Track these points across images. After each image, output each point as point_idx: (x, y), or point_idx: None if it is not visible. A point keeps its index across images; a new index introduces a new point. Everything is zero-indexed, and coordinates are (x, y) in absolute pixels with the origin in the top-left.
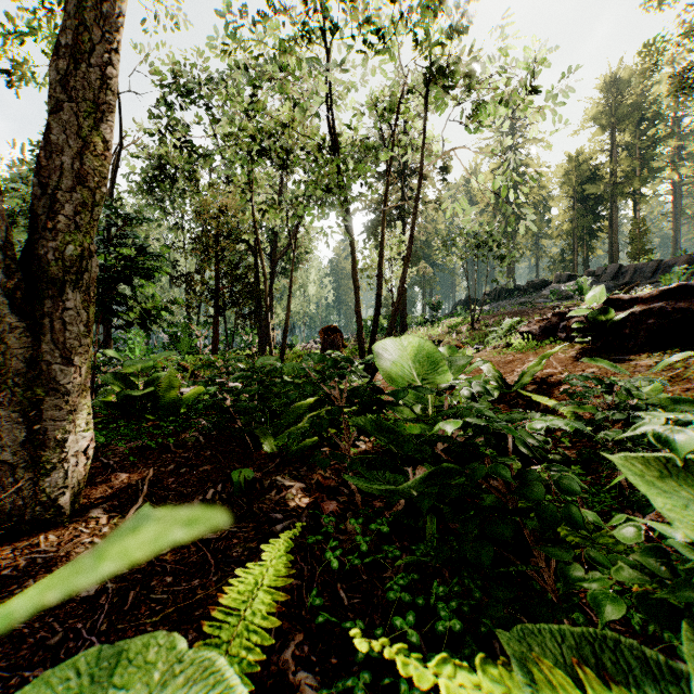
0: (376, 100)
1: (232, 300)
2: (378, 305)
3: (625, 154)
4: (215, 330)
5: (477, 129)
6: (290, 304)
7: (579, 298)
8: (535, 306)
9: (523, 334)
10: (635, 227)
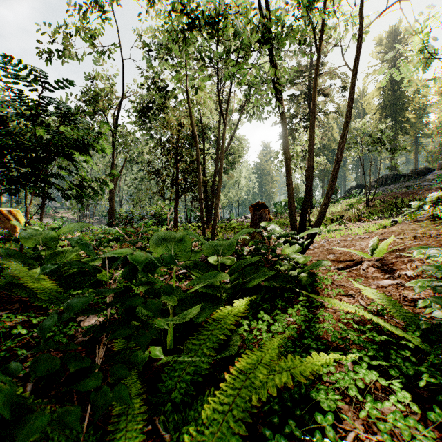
0: None
1: (187, 187)
2: (310, 176)
3: None
4: (175, 208)
5: None
6: (221, 176)
7: None
8: (420, 188)
9: None
10: None
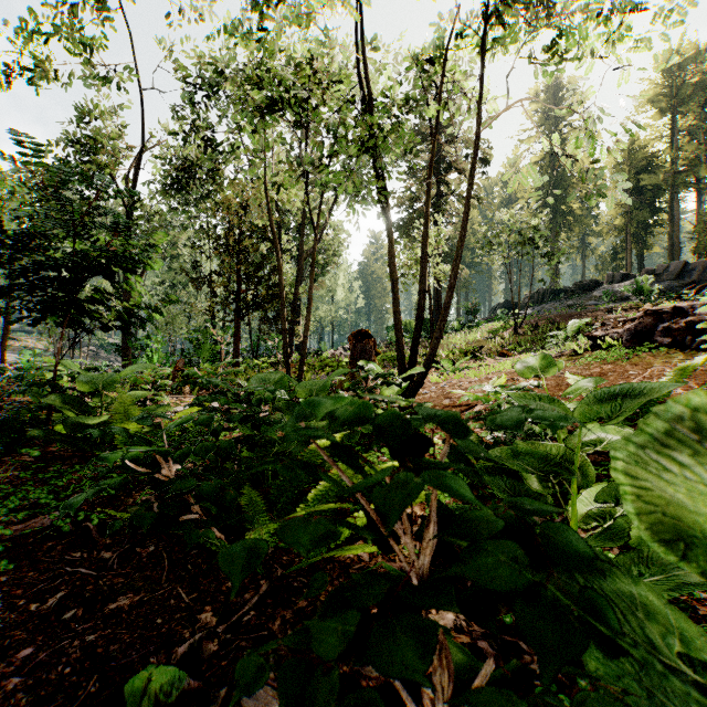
0: (417, 57)
1: (254, 304)
2: (422, 302)
3: (685, 140)
4: (236, 336)
5: (560, 62)
6: (311, 301)
7: (637, 300)
8: (585, 309)
9: (596, 339)
10: (701, 219)
